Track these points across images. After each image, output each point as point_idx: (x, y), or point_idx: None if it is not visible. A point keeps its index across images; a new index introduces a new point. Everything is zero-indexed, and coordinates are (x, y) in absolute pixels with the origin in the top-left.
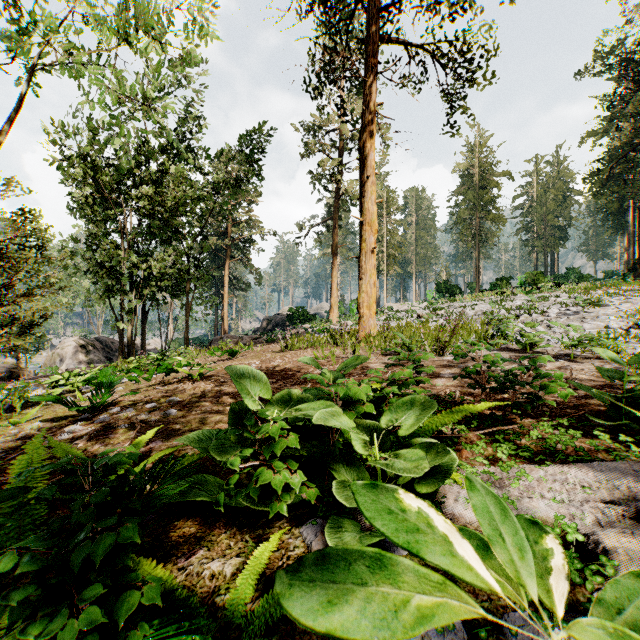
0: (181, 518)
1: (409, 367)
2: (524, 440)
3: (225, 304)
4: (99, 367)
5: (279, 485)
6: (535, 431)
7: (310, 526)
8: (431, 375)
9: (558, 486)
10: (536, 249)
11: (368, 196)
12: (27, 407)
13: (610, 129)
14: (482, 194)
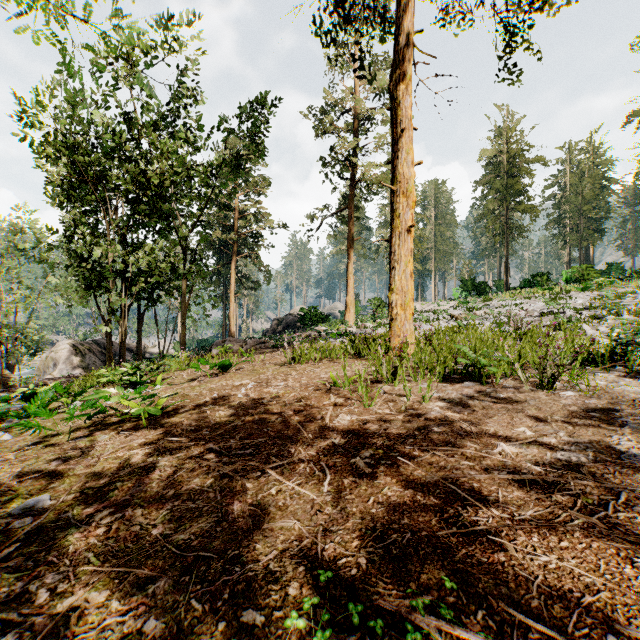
0: None
1: None
2: None
3: (231, 304)
4: (53, 384)
5: None
6: None
7: None
8: (607, 461)
9: None
10: (570, 243)
11: (403, 156)
12: None
13: None
14: (512, 183)
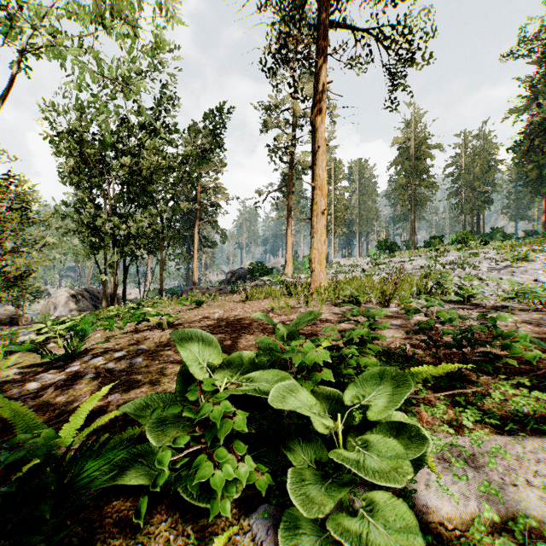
0: (121, 496)
1: (364, 324)
2: (485, 401)
3: (195, 259)
4: (83, 315)
5: (221, 485)
6: (497, 392)
7: (261, 517)
8: None
9: (543, 469)
10: (464, 211)
11: (319, 164)
12: (15, 352)
13: (530, 106)
14: (417, 164)
